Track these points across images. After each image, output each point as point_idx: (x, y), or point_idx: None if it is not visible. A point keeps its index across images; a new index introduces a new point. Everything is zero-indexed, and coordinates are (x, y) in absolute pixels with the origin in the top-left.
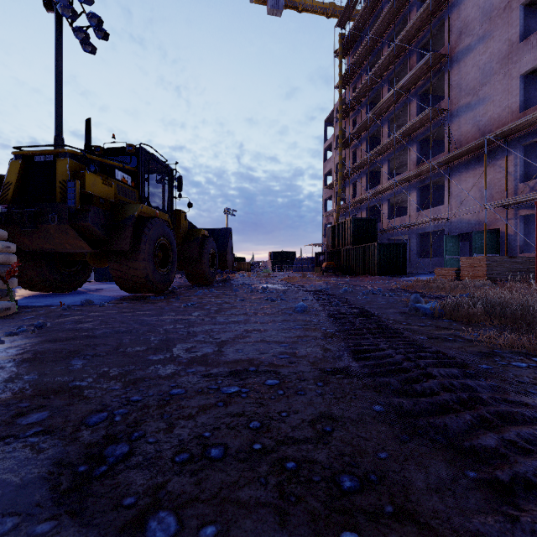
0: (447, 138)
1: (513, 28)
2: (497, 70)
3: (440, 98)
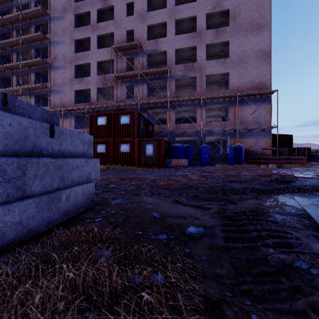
0: (49, 100)
1: (73, 71)
2: (68, 83)
3: (47, 78)
